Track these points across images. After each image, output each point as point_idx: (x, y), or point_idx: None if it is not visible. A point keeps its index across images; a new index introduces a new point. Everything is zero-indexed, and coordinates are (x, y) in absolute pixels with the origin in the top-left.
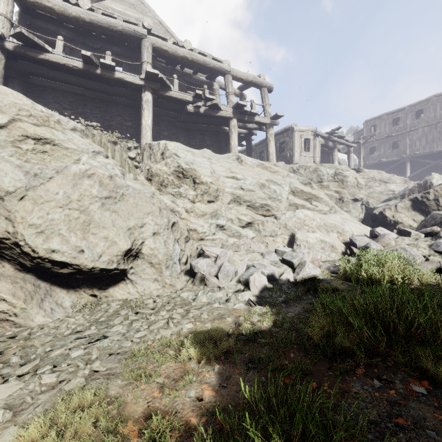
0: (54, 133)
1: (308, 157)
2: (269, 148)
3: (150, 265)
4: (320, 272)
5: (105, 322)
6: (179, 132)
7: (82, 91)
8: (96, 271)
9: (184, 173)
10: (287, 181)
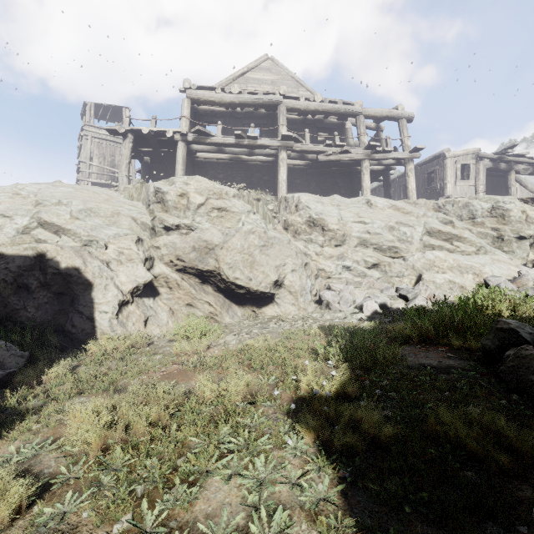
0: (225, 203)
1: (467, 187)
2: (408, 184)
3: (289, 293)
4: (429, 304)
5: (264, 324)
6: (311, 178)
7: (231, 157)
8: (258, 292)
9: (314, 223)
10: (422, 221)
